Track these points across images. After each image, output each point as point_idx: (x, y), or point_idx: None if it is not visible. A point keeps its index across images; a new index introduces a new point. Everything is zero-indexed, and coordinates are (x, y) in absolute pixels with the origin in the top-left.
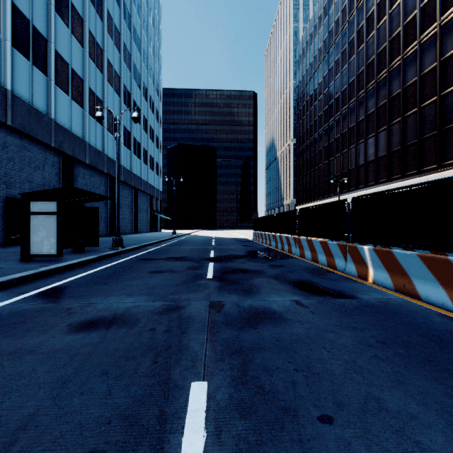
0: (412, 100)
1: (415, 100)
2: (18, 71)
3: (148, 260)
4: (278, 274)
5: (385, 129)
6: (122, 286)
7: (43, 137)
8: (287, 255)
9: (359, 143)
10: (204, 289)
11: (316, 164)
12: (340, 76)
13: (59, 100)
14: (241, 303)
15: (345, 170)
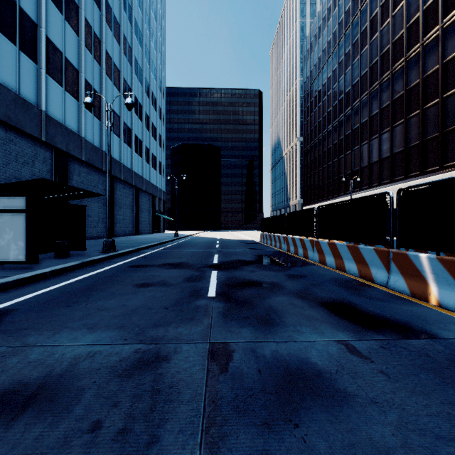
0: (433, 91)
1: (436, 90)
2: (2, 55)
3: (139, 268)
4: (301, 290)
5: (402, 123)
6: (90, 309)
7: (32, 130)
8: (303, 260)
9: (373, 139)
10: (203, 316)
11: (325, 162)
12: (351, 68)
13: (51, 90)
14: (260, 348)
15: (356, 167)
